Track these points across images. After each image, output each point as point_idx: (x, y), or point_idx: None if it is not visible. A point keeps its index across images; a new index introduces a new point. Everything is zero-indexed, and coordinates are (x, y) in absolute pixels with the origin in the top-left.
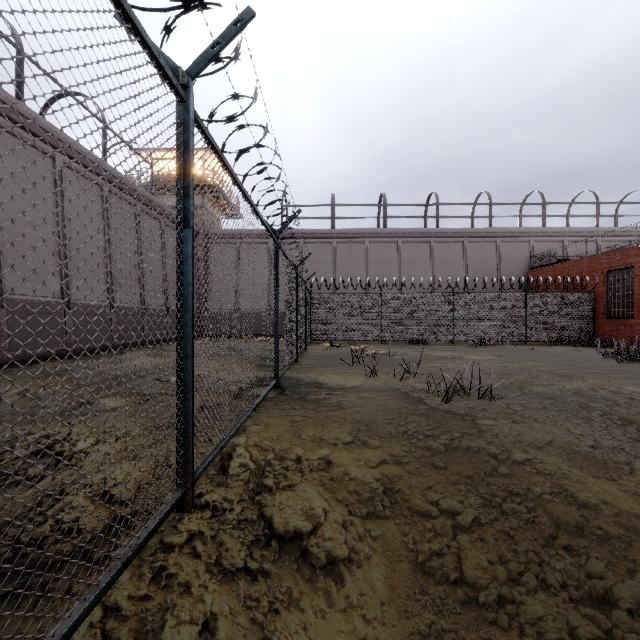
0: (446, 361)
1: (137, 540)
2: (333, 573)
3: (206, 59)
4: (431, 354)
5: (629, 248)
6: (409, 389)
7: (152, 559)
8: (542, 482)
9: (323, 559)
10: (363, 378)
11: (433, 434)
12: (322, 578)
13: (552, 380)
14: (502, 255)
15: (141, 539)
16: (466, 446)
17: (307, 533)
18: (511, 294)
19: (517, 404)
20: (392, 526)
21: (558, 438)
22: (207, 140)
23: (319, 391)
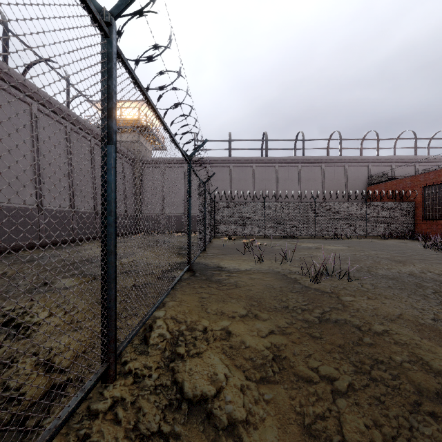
0: (311, 250)
1: (57, 421)
2: (233, 434)
3: (126, 1)
4: (300, 245)
5: (440, 170)
6: (287, 272)
7: (78, 426)
8: (400, 351)
9: (225, 421)
10: (252, 263)
11: (308, 308)
12: (224, 439)
13: (391, 265)
14: (349, 175)
15: (61, 419)
16: (335, 319)
17: (211, 397)
18: (356, 203)
19: (369, 284)
20: (281, 391)
21: (405, 312)
22: (130, 75)
23: (220, 273)
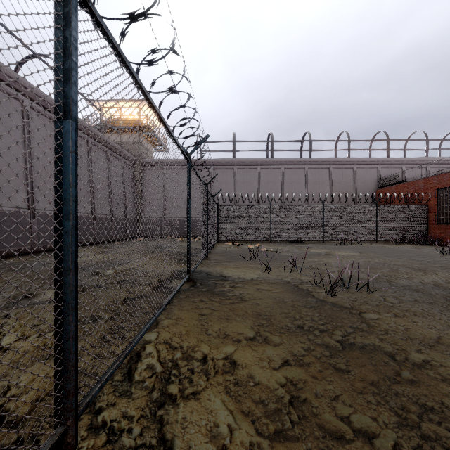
0: (321, 257)
1: None
2: None
3: None
4: (309, 251)
5: None
6: (297, 282)
7: None
8: None
9: None
10: (259, 272)
11: (327, 329)
12: None
13: (410, 273)
14: (357, 178)
15: None
16: (361, 344)
17: None
18: (366, 206)
19: (391, 297)
20: None
21: (444, 335)
22: (105, 36)
23: (224, 284)
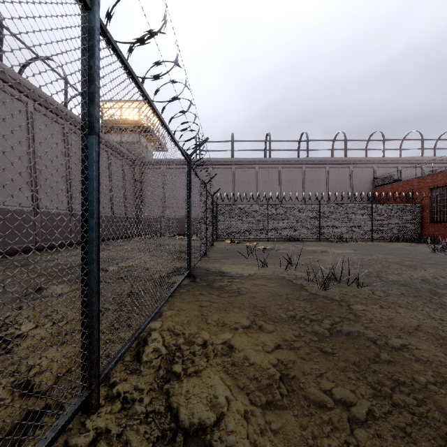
0: (317, 254)
1: None
2: None
3: None
4: (305, 249)
5: None
6: (292, 277)
7: None
8: (424, 370)
9: None
10: (256, 268)
11: (317, 319)
12: None
13: (401, 270)
14: (354, 177)
15: None
16: (347, 331)
17: (211, 425)
18: (361, 205)
19: (380, 290)
20: (291, 418)
21: (423, 323)
22: (119, 58)
23: (222, 279)
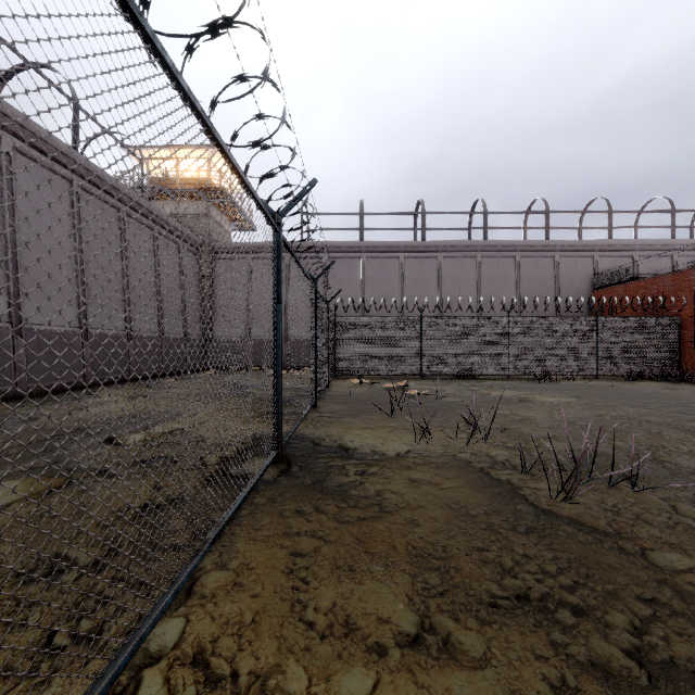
0: (514, 406)
1: None
2: None
3: None
4: (489, 394)
5: None
6: (486, 463)
7: None
8: None
9: None
10: (409, 438)
11: (589, 608)
12: None
13: (690, 442)
14: (561, 272)
15: None
16: (694, 667)
17: None
18: (579, 318)
19: (687, 502)
20: None
21: None
22: None
23: (345, 467)
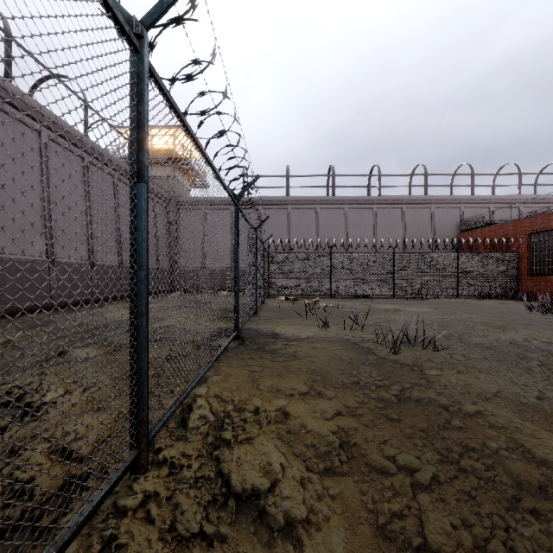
0: (389, 313)
1: (79, 517)
2: (291, 536)
3: (161, 9)
4: (375, 307)
5: (549, 213)
6: (358, 340)
7: (103, 526)
8: (497, 436)
9: (281, 520)
10: (316, 329)
11: (384, 385)
12: (280, 542)
13: (487, 331)
14: (436, 219)
15: (83, 516)
16: (417, 397)
17: (265, 491)
18: (445, 254)
19: (459, 354)
20: (350, 484)
21: (504, 389)
22: (165, 97)
23: (276, 341)
